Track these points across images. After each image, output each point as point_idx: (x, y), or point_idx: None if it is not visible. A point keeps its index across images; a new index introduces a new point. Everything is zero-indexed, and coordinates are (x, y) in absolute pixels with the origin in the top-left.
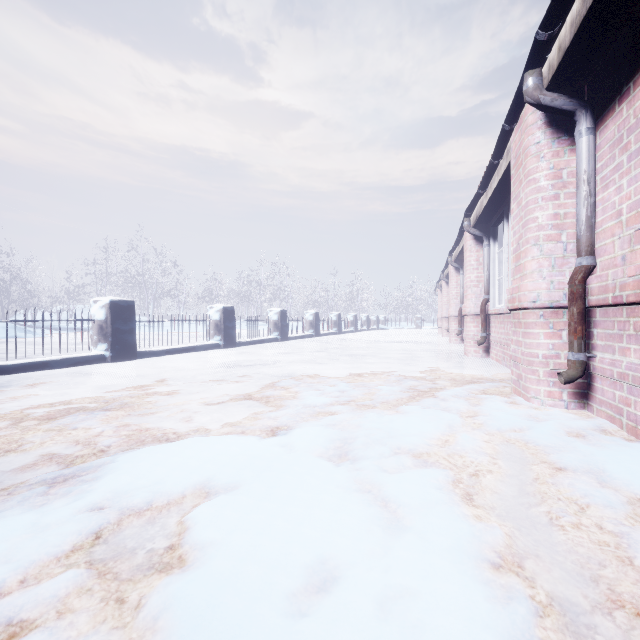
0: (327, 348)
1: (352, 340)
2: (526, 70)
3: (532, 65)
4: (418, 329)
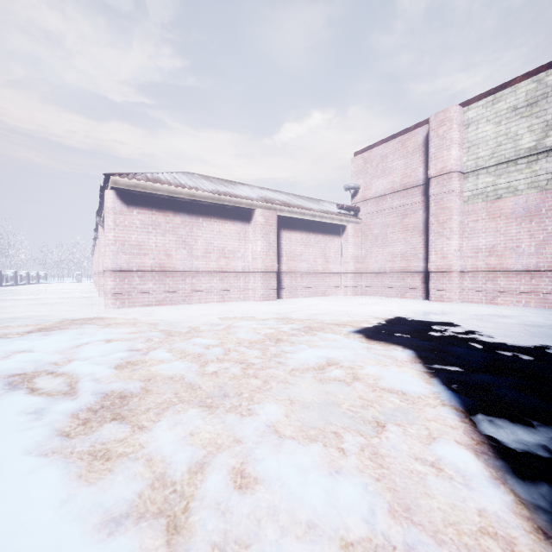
0: (4, 293)
1: (19, 290)
2: (97, 215)
3: (98, 216)
4: (79, 283)
